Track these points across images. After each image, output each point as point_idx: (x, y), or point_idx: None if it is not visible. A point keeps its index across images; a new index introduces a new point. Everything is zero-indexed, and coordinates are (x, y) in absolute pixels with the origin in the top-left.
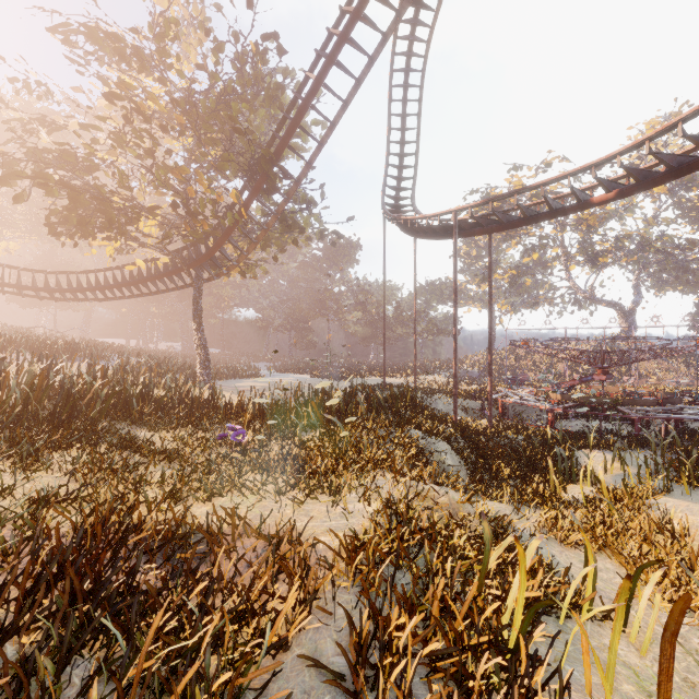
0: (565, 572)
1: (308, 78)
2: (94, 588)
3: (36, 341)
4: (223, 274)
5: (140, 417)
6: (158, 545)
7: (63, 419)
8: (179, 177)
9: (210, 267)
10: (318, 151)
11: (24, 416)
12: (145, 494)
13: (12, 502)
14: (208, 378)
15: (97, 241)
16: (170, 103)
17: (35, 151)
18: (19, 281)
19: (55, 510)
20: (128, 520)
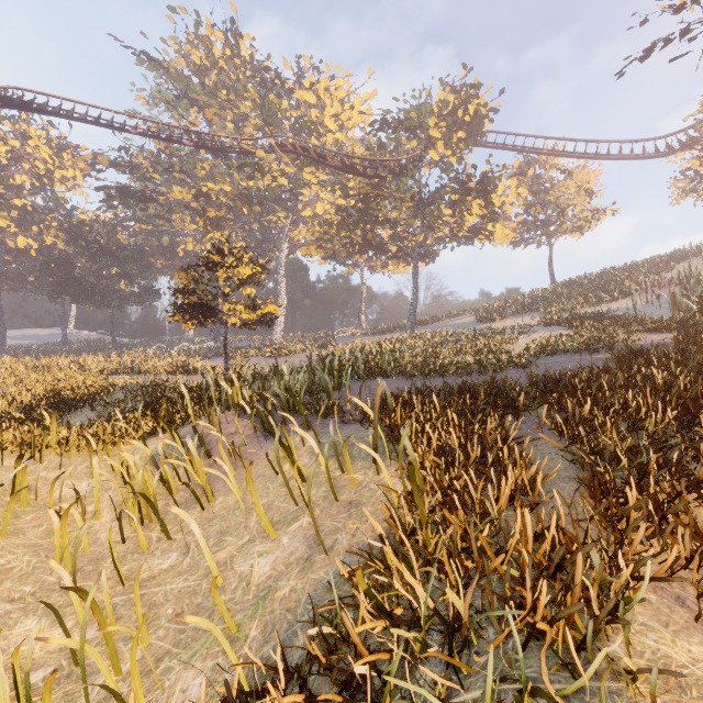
0: None
1: None
2: None
3: None
4: None
5: None
6: None
7: None
8: None
9: None
10: None
11: None
12: None
13: None
14: None
15: None
16: None
17: None
18: None
19: None
20: None
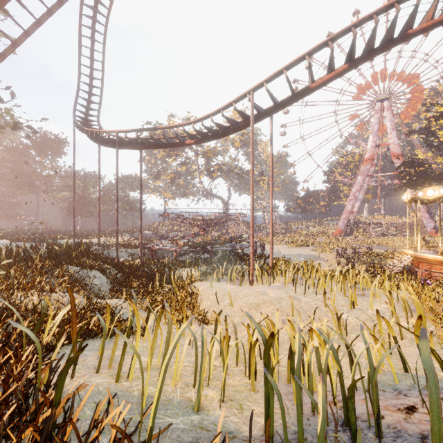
0: (120, 318)
1: None
2: None
3: None
4: None
5: None
6: None
7: None
8: None
9: None
10: (0, 59)
11: None
12: None
13: None
14: None
15: None
16: None
17: None
18: None
19: None
20: None
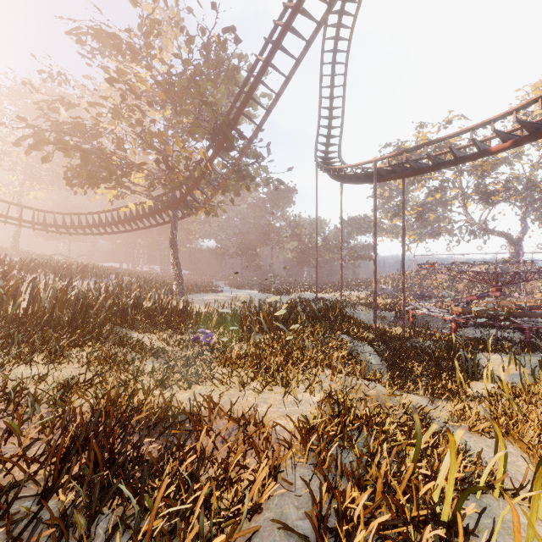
0: (478, 456)
1: (258, 60)
2: (110, 457)
3: (57, 265)
4: (193, 213)
5: (133, 323)
6: (154, 423)
7: (79, 324)
8: (161, 140)
9: (183, 208)
10: (266, 116)
11: (51, 321)
12: (142, 382)
13: (45, 387)
14: (181, 293)
15: (101, 190)
16: (154, 84)
17: (57, 123)
18: (44, 220)
19: (77, 394)
20: (131, 403)
